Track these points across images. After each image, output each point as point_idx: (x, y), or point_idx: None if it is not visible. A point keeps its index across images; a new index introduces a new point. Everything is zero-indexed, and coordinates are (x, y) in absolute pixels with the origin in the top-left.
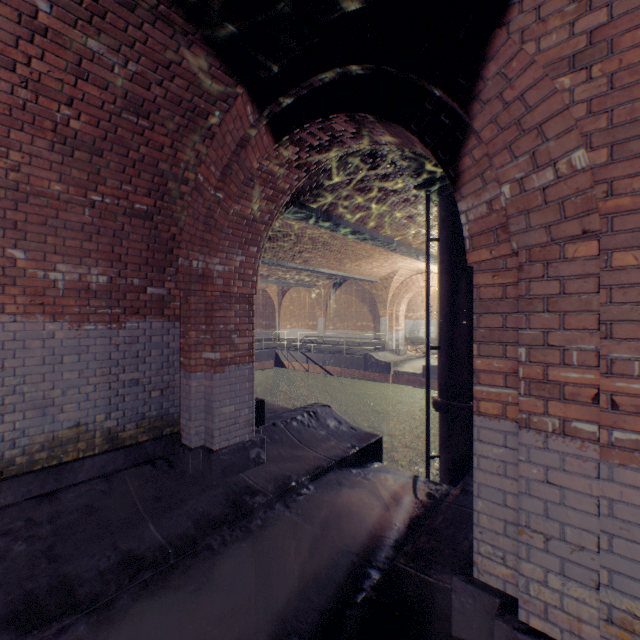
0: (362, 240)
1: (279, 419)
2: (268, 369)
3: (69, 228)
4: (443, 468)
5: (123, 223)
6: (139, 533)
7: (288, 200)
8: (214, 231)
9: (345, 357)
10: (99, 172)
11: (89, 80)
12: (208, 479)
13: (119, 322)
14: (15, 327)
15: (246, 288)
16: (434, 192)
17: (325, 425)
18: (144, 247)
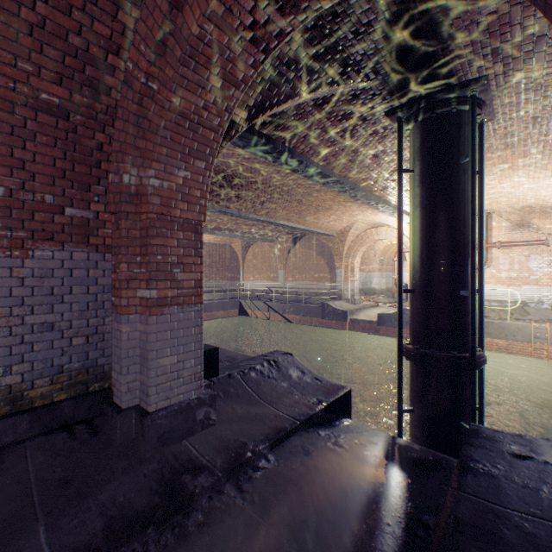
0: (324, 184)
1: (236, 369)
2: (233, 317)
3: None
4: (418, 424)
5: (25, 118)
6: (18, 546)
7: (245, 117)
8: (148, 135)
9: (304, 306)
10: None
11: None
12: (140, 449)
13: (24, 249)
14: None
15: (192, 212)
16: (407, 118)
17: (287, 375)
18: (59, 155)
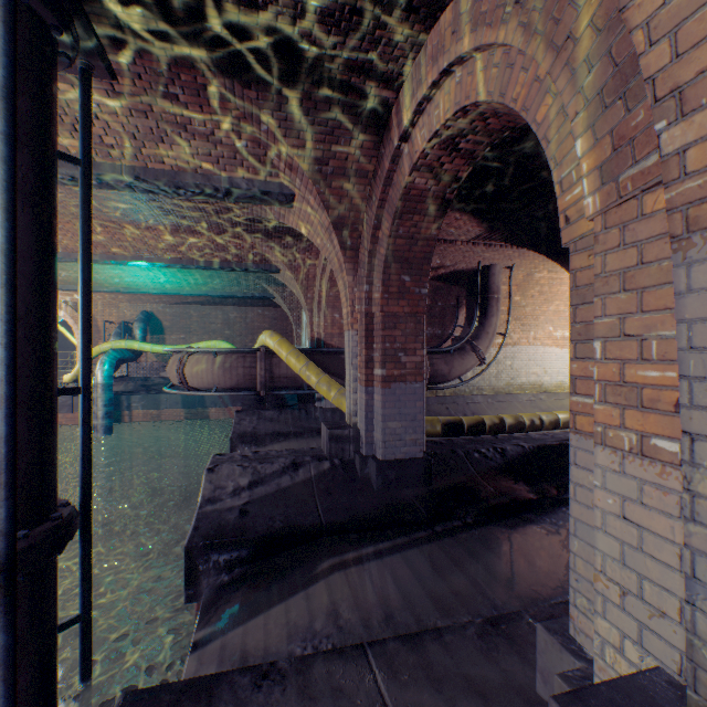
0: None
1: None
2: None
3: None
4: None
5: None
6: None
7: None
8: None
9: None
10: None
11: None
12: None
13: None
14: None
15: None
16: None
17: None
18: None
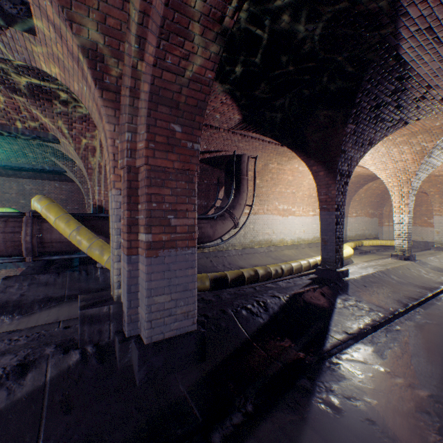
0: None
1: None
2: None
3: None
4: None
5: None
6: None
7: None
8: None
9: None
10: None
11: None
12: None
13: None
14: None
15: None
16: None
17: None
18: None
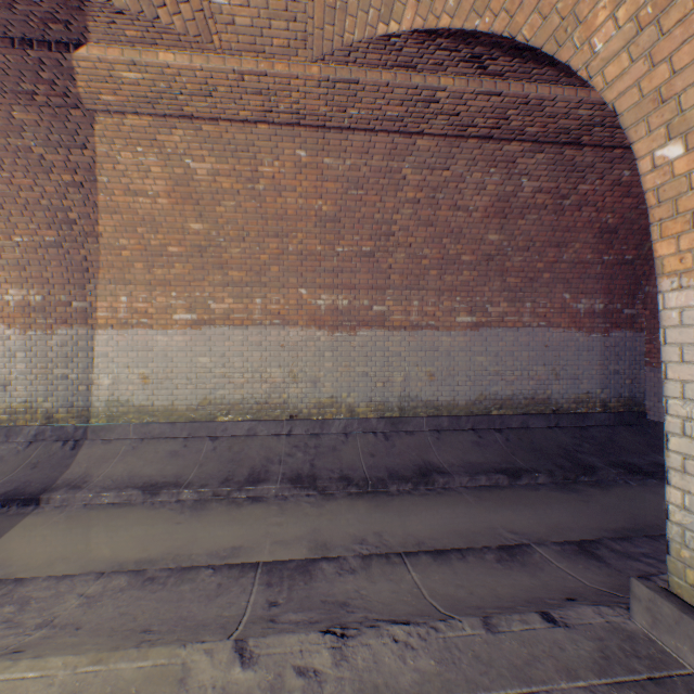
0: None
1: None
2: None
3: (588, 278)
4: None
5: (614, 270)
6: (652, 457)
7: None
8: None
9: None
10: (610, 243)
11: (628, 197)
12: None
13: (607, 332)
14: (562, 335)
15: None
16: None
17: None
18: (623, 283)
